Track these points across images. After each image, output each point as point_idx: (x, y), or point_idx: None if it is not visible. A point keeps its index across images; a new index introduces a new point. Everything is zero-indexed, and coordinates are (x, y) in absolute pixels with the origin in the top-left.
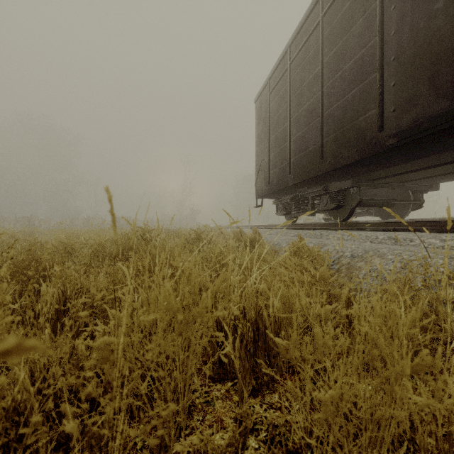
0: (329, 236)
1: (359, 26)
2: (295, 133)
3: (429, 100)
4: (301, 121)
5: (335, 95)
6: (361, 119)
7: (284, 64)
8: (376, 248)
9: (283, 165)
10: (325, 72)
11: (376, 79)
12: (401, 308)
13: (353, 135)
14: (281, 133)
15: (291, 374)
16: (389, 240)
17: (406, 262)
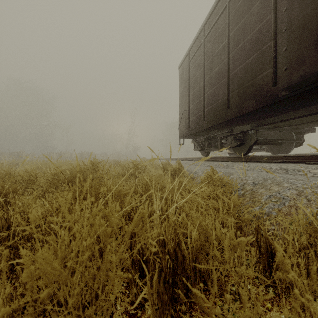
0: (233, 166)
1: (257, 7)
2: (208, 90)
3: (315, 60)
4: (212, 81)
5: (239, 60)
6: (259, 77)
7: (199, 39)
8: (273, 177)
9: (199, 114)
10: (231, 43)
11: (271, 46)
12: (311, 239)
13: (252, 90)
14: (197, 91)
15: (207, 298)
16: (281, 170)
17: (300, 190)
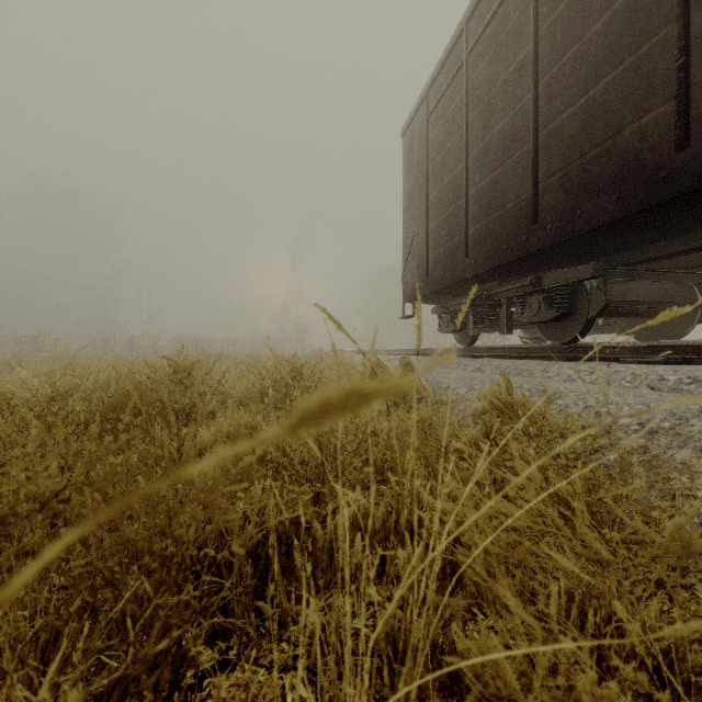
0: (548, 373)
1: None
2: (478, 179)
3: None
4: (489, 157)
5: (566, 93)
6: (629, 132)
7: (455, 58)
8: (700, 410)
9: (454, 242)
10: (543, 53)
11: (668, 39)
12: None
13: (609, 167)
14: (449, 184)
15: None
16: (699, 386)
17: None
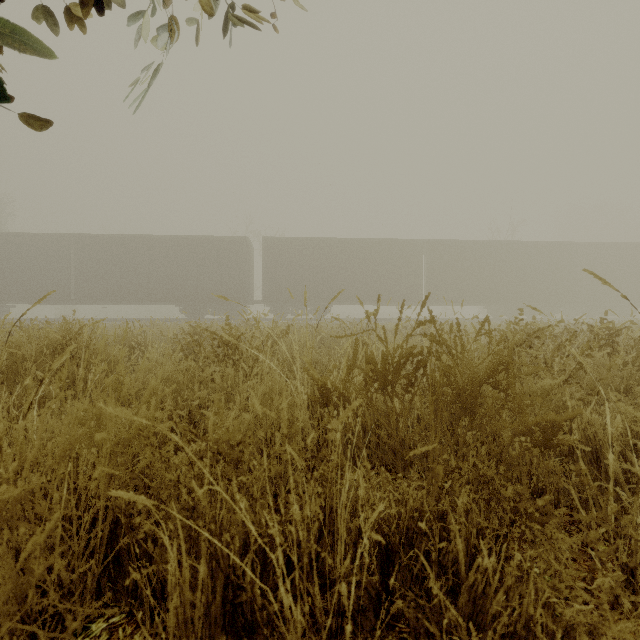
0: None
1: None
2: None
3: (7, 294)
4: None
5: None
6: None
7: None
8: None
9: None
10: None
11: None
12: None
13: None
14: None
15: None
16: None
17: None
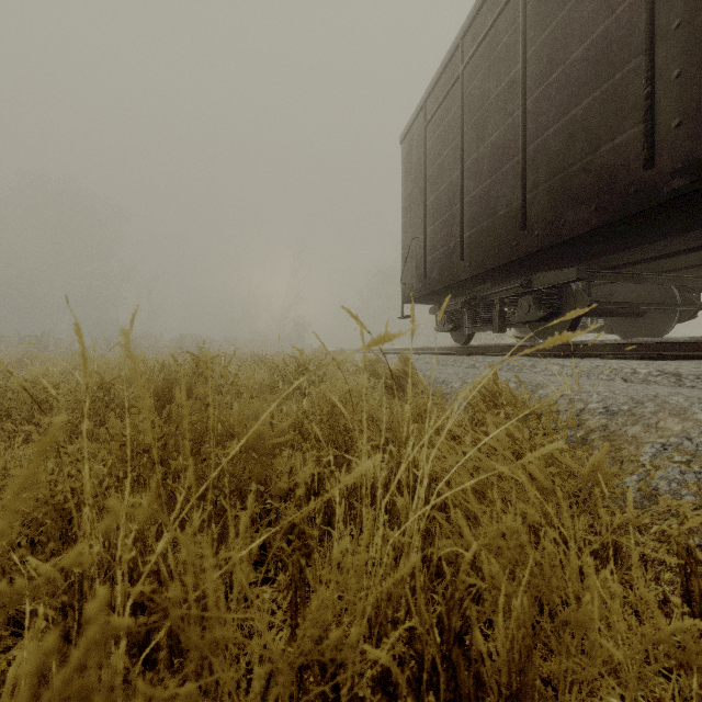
0: (536, 368)
1: None
2: (472, 187)
3: None
4: (483, 166)
5: (551, 111)
6: (605, 150)
7: (451, 71)
8: (655, 395)
9: (450, 245)
10: (531, 73)
11: (638, 69)
12: None
13: (588, 180)
14: (446, 191)
15: None
16: (665, 378)
17: None
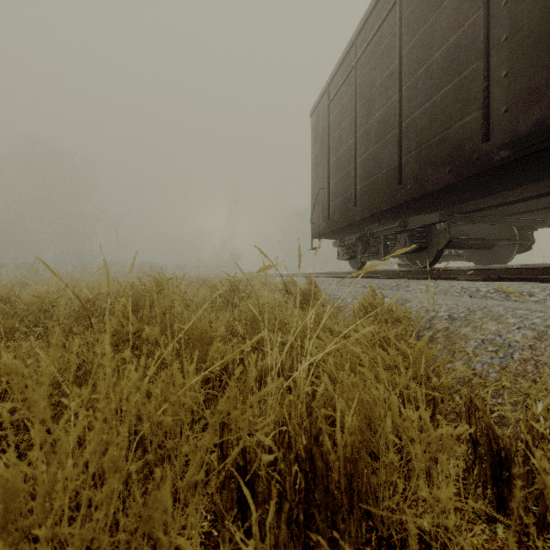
0: (409, 287)
1: None
2: (363, 151)
3: None
4: (370, 136)
5: (419, 97)
6: (456, 127)
7: (348, 63)
8: (485, 306)
9: (347, 195)
10: (405, 68)
11: (478, 69)
12: None
13: (444, 149)
14: (344, 154)
15: (375, 549)
16: (498, 294)
17: (541, 330)
